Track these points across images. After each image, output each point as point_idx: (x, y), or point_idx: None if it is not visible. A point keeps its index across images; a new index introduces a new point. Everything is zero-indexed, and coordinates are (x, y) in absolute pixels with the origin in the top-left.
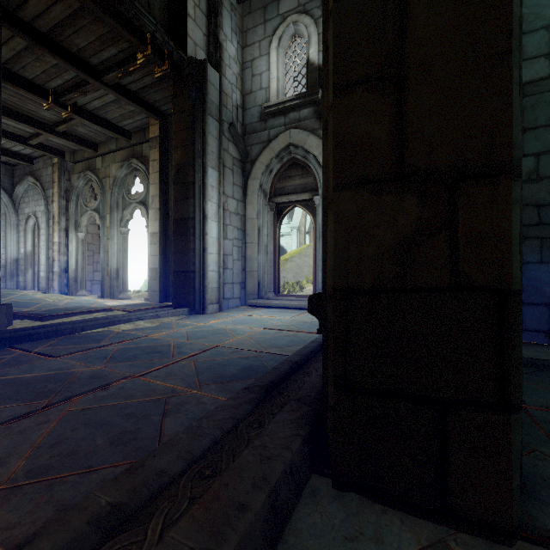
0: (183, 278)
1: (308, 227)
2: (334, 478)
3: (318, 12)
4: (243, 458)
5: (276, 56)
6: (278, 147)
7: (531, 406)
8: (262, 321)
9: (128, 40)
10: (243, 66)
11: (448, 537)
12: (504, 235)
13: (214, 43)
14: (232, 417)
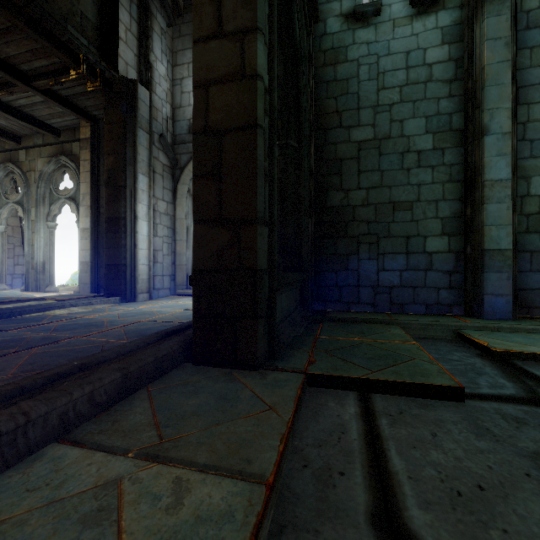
0: (115, 270)
1: None
2: (193, 360)
3: None
4: (146, 351)
5: None
6: None
7: (321, 337)
8: (185, 305)
9: (61, 59)
10: (173, 82)
11: (234, 371)
12: (255, 248)
13: (145, 63)
14: (144, 341)
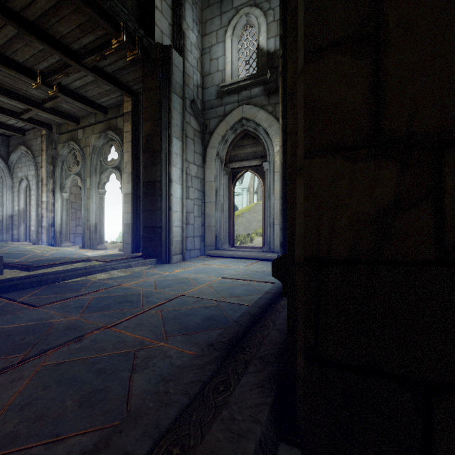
0: (151, 232)
1: (256, 188)
2: (305, 452)
3: (267, 5)
4: (212, 435)
5: (230, 43)
6: (232, 120)
7: None
8: (220, 271)
9: (104, 28)
10: (203, 52)
11: None
12: None
13: (178, 31)
14: (198, 379)
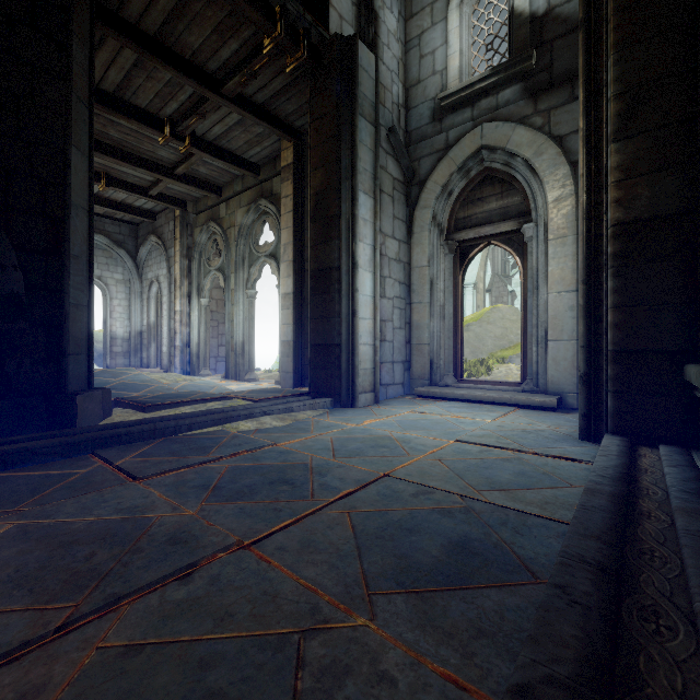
0: (324, 354)
1: (488, 283)
2: None
3: None
4: None
5: (457, 18)
6: (461, 155)
7: None
8: (447, 425)
9: (251, 20)
10: (407, 47)
11: None
12: None
13: (366, 14)
14: None
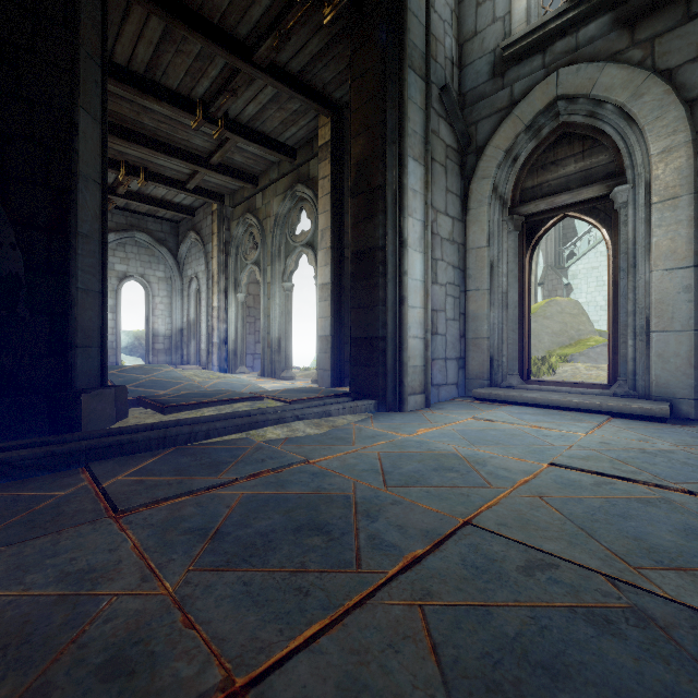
0: (366, 349)
1: (540, 276)
2: None
3: None
4: None
5: None
6: (530, 110)
7: None
8: (527, 439)
9: None
10: None
11: None
12: None
13: None
14: None
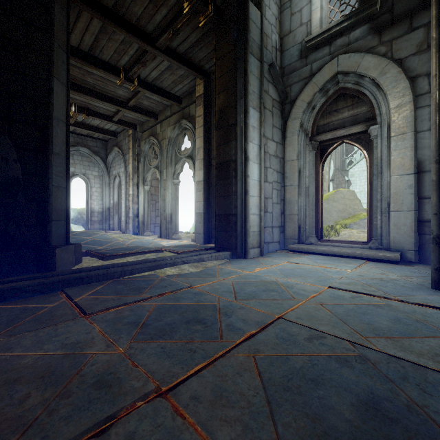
0: (225, 221)
1: (332, 175)
2: None
3: None
4: None
5: None
6: (322, 79)
7: None
8: (318, 274)
9: None
10: (281, 9)
11: None
12: None
13: None
14: None
